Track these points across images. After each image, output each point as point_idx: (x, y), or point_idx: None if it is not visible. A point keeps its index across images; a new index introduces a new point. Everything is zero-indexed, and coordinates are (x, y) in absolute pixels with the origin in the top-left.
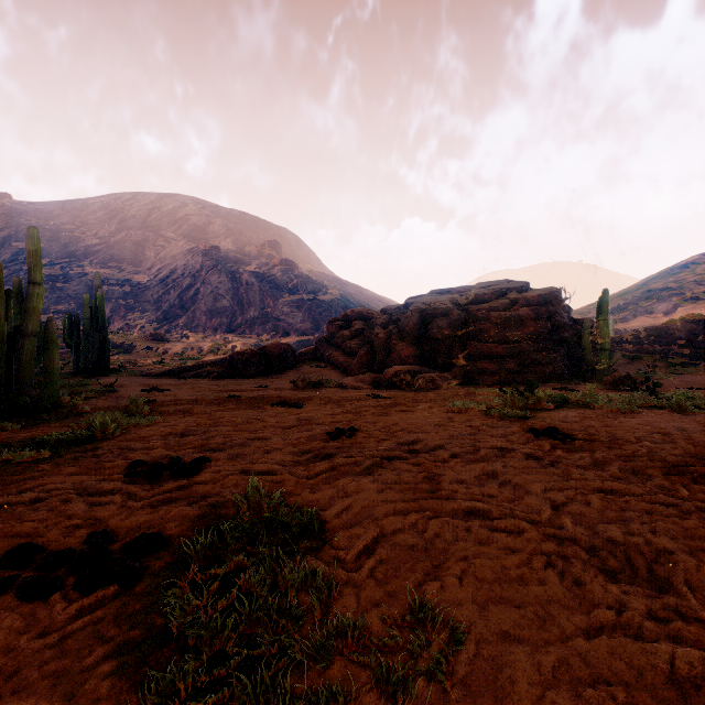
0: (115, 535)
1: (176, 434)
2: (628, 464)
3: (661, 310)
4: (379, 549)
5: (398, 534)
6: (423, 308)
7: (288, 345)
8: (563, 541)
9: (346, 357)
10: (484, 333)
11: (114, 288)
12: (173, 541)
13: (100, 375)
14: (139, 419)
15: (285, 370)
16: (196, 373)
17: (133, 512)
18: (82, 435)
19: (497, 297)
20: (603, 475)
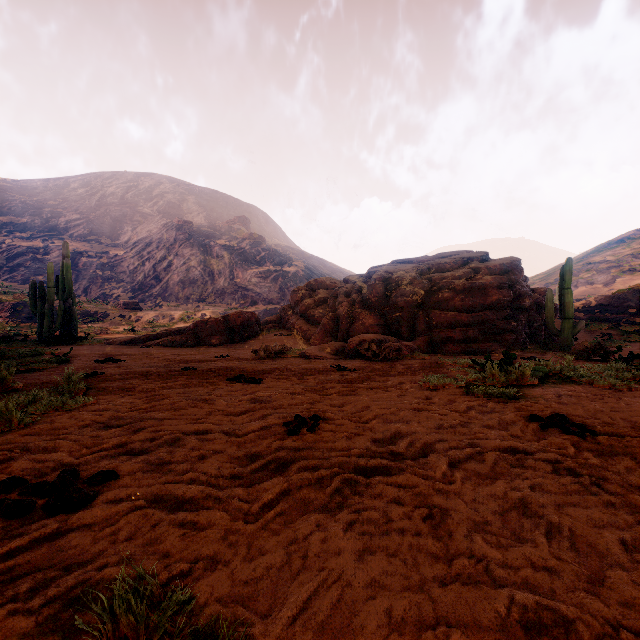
0: None
1: (99, 424)
2: None
3: (601, 281)
4: None
5: None
6: (386, 277)
7: (252, 313)
8: None
9: (309, 325)
10: (447, 301)
11: (92, 259)
12: None
13: (65, 343)
14: (66, 400)
15: (249, 338)
16: (159, 342)
17: None
18: None
19: (459, 267)
20: None
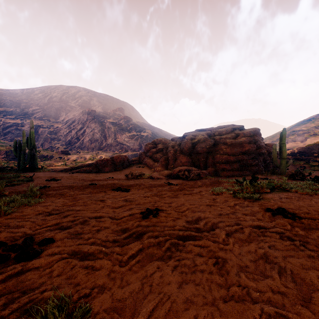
0: None
1: (46, 213)
2: None
3: (299, 140)
4: None
5: None
6: (192, 138)
7: (125, 156)
8: None
9: (154, 162)
10: (223, 150)
11: (45, 129)
12: None
13: (31, 171)
14: (29, 200)
15: (124, 169)
16: (78, 170)
17: None
18: None
19: (229, 132)
20: None
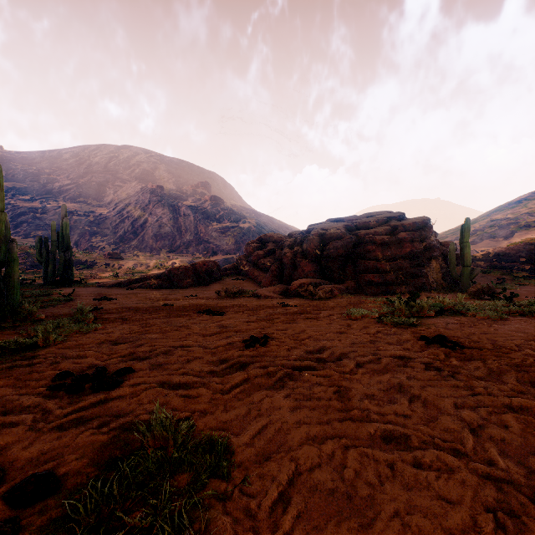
0: (8, 471)
1: (110, 341)
2: (523, 375)
3: (502, 235)
4: (295, 496)
5: (315, 473)
6: (322, 233)
7: (214, 262)
8: (500, 484)
9: (260, 272)
10: (370, 252)
11: (81, 217)
12: (68, 481)
13: (65, 286)
14: (82, 326)
15: (212, 282)
16: (141, 285)
17: (39, 437)
18: (25, 343)
19: (380, 224)
20: (505, 388)
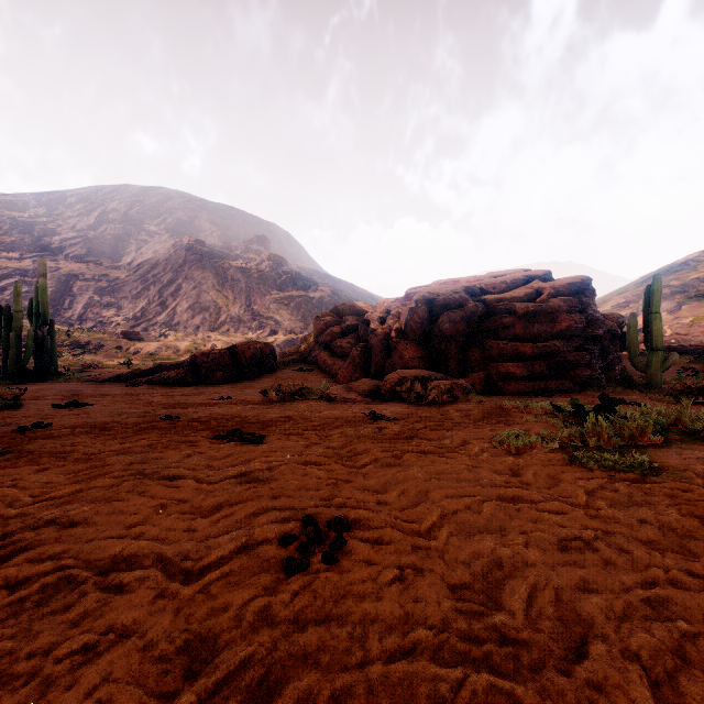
0: None
1: None
2: None
3: (664, 308)
4: None
5: None
6: (431, 299)
7: (265, 344)
8: None
9: (336, 358)
10: (507, 328)
11: (88, 283)
12: None
13: (37, 380)
14: None
15: (262, 374)
16: (150, 379)
17: None
18: None
19: (517, 287)
20: None
